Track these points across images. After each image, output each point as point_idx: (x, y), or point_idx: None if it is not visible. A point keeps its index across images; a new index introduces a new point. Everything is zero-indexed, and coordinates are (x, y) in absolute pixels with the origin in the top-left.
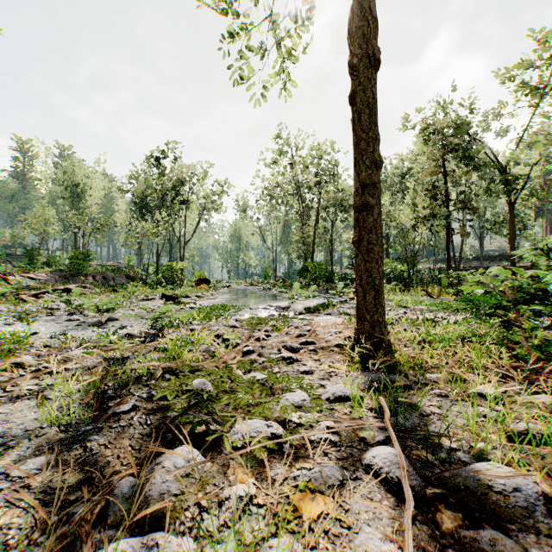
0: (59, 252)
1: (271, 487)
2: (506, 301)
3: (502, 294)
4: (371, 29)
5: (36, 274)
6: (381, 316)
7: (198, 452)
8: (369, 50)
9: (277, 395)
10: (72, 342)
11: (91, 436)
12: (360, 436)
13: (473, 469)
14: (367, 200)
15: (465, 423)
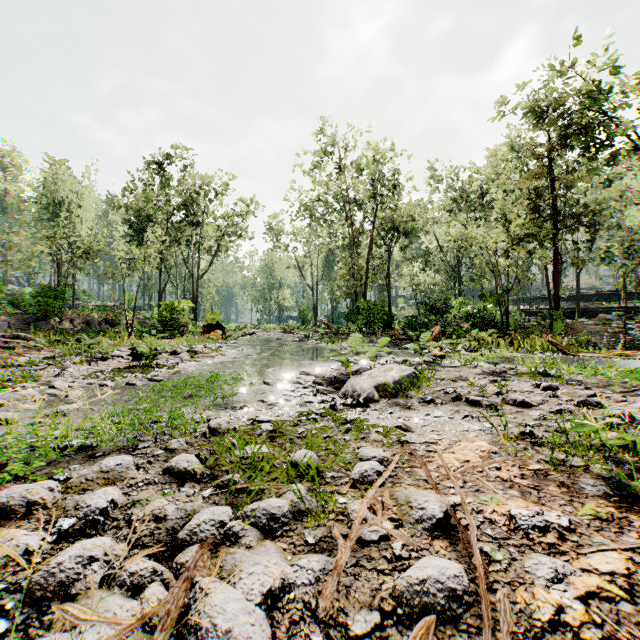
0: (29, 288)
1: None
2: None
3: None
4: None
5: None
6: None
7: None
8: None
9: None
10: None
11: None
12: None
13: None
14: None
15: None
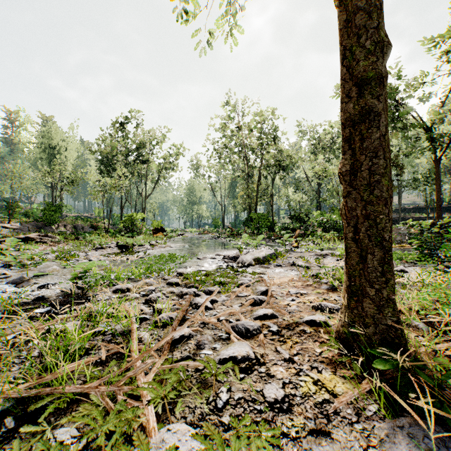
0: (36, 204)
1: None
2: None
3: None
4: None
5: (11, 224)
6: (394, 292)
7: None
8: None
9: None
10: None
11: None
12: None
13: None
14: (370, 104)
15: None
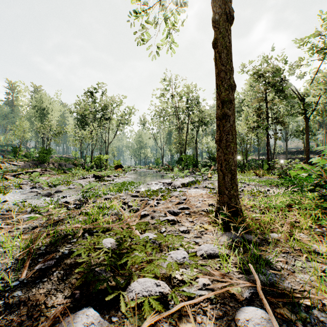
0: (32, 149)
1: None
2: (324, 181)
3: (319, 176)
4: None
5: (18, 162)
6: (236, 192)
7: (97, 313)
8: (227, 9)
9: (164, 251)
10: (28, 208)
11: (16, 292)
12: (230, 293)
13: None
14: (226, 111)
15: (310, 279)
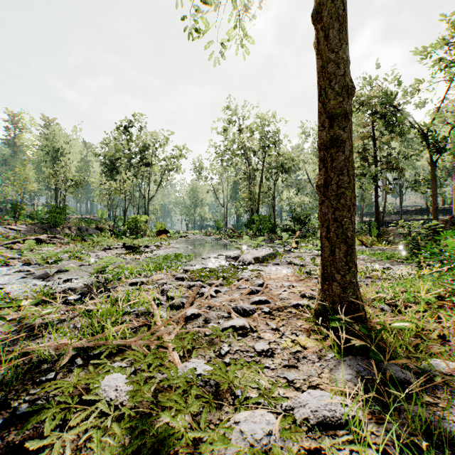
0: (40, 207)
1: None
2: None
3: None
4: None
5: (18, 226)
6: (355, 277)
7: None
8: None
9: (225, 407)
10: (1, 300)
11: None
12: None
13: None
14: (337, 134)
15: None
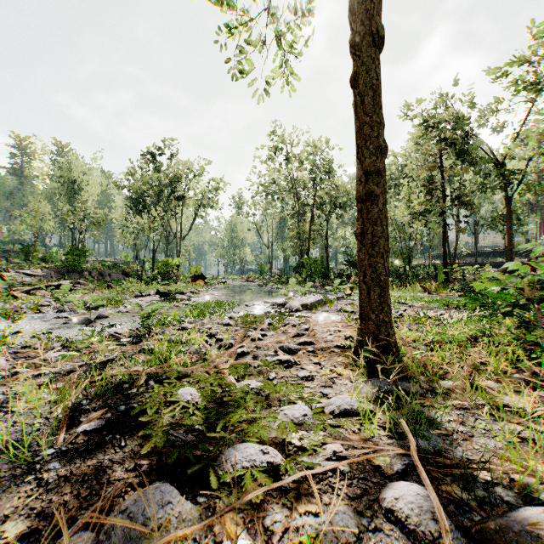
0: (55, 248)
1: (267, 543)
2: (526, 299)
3: (520, 291)
4: (376, 3)
5: (32, 270)
6: (387, 316)
7: (176, 490)
8: (374, 25)
9: (274, 407)
10: (55, 342)
11: (51, 464)
12: (374, 464)
13: (526, 519)
14: (372, 189)
15: (496, 446)
